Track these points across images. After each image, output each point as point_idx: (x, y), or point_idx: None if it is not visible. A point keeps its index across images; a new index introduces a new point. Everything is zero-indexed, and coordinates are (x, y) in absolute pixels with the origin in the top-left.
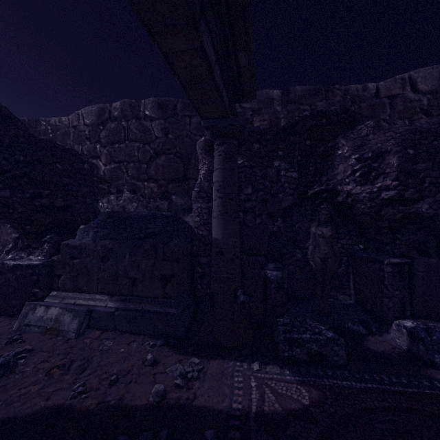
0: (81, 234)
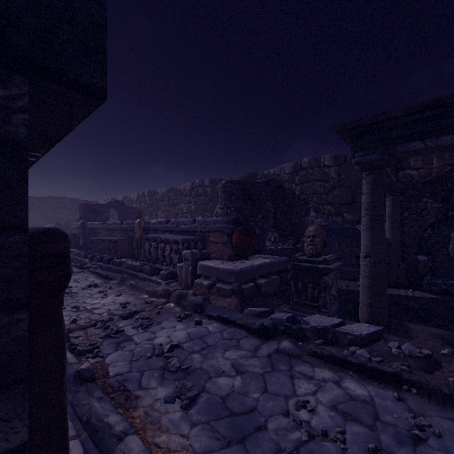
0: None
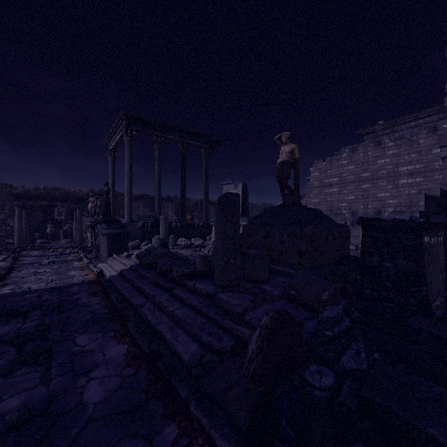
0: None
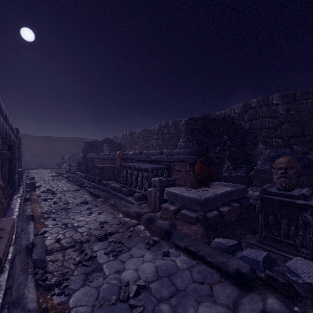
0: (260, 165)
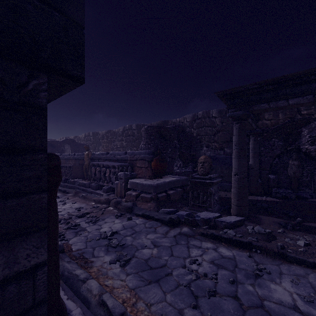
0: None
